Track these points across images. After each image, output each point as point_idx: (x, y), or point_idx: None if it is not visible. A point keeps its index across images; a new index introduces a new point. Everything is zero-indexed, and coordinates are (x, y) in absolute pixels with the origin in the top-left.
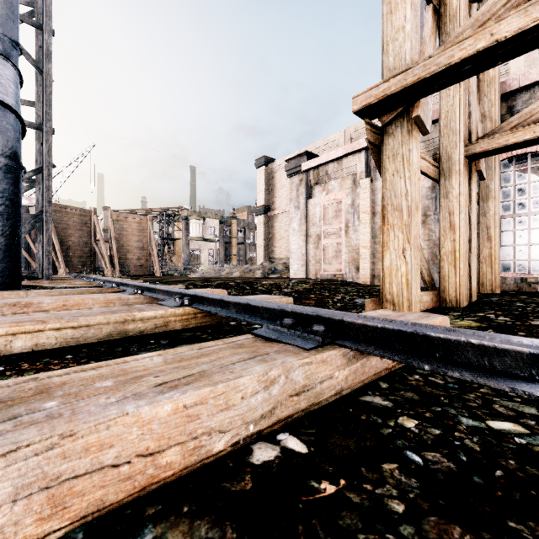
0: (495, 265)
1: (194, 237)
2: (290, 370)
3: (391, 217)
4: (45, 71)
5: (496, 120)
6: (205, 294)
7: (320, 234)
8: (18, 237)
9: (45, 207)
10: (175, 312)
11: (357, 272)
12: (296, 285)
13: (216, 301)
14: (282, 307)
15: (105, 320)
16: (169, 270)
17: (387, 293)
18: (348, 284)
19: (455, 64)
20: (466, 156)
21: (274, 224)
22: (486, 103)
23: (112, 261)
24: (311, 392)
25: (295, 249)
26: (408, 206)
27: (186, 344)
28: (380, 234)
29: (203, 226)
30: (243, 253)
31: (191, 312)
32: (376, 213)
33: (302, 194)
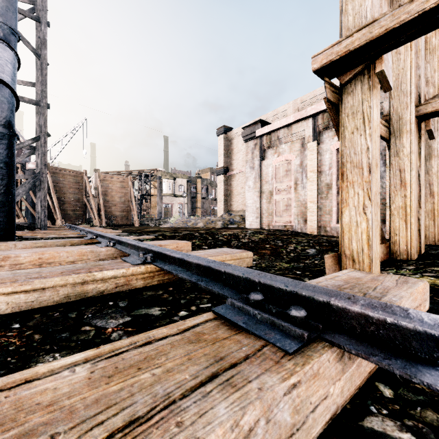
0: (438, 219)
1: (167, 193)
2: (271, 405)
3: (350, 174)
4: (41, 56)
5: (438, 85)
6: (167, 251)
7: (272, 191)
8: (11, 194)
9: (41, 169)
10: (137, 270)
11: (305, 223)
12: (252, 235)
13: (177, 259)
14: (247, 276)
15: (62, 281)
16: (146, 221)
17: (346, 249)
18: (297, 234)
19: (429, 9)
20: (417, 116)
21: (232, 182)
22: (428, 69)
23: (100, 213)
24: (301, 431)
25: (250, 204)
26: (368, 163)
27: (145, 307)
28: (326, 190)
29: (174, 185)
30: (207, 207)
31: (153, 269)
32: (323, 172)
33: (257, 157)
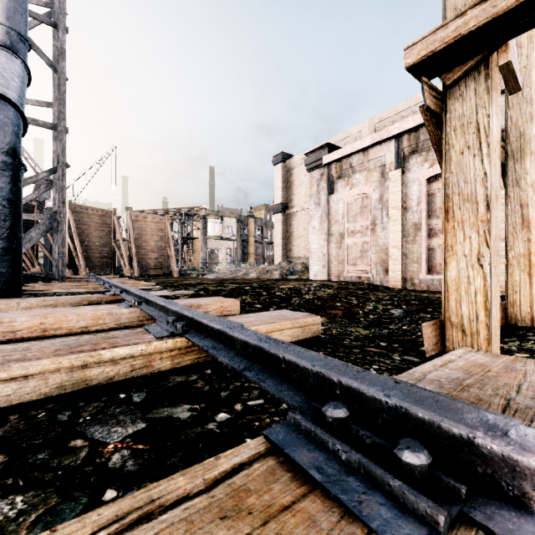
0: None
1: (212, 236)
2: None
3: (458, 211)
4: (59, 69)
5: None
6: (204, 319)
7: (343, 232)
8: (17, 239)
9: (59, 208)
10: (161, 345)
11: (386, 274)
12: (318, 289)
13: (217, 332)
14: (320, 369)
15: (54, 365)
16: (187, 269)
17: (453, 315)
18: (376, 288)
19: None
20: None
21: (293, 222)
22: None
23: (131, 261)
24: None
25: (315, 249)
26: (486, 195)
27: (168, 404)
28: (413, 232)
29: (221, 225)
30: (261, 252)
31: (184, 344)
32: (409, 208)
33: (323, 190)
